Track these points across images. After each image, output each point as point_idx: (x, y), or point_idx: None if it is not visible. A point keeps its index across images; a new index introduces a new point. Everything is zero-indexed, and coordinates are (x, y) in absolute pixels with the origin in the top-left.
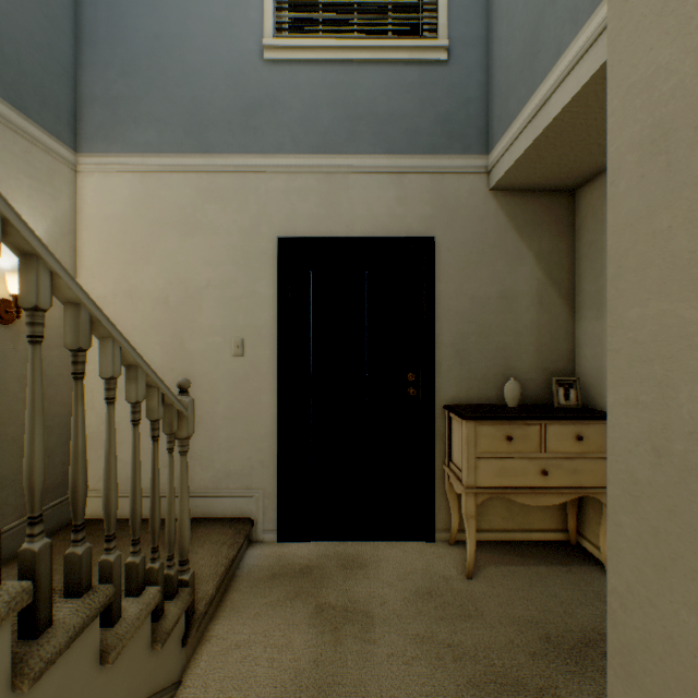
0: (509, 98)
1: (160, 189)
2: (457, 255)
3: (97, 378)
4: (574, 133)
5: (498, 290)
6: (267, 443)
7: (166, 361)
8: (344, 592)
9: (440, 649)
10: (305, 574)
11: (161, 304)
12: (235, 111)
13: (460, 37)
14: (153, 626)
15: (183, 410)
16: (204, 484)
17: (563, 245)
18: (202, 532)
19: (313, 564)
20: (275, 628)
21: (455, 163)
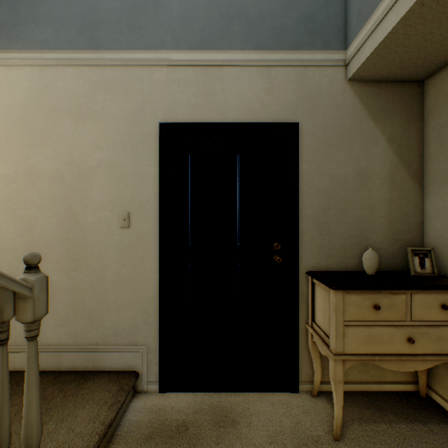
0: None
1: (56, 80)
2: (318, 139)
3: (1, 248)
4: None
5: (355, 170)
6: (151, 304)
7: (61, 232)
8: None
9: None
10: (181, 433)
11: (57, 182)
12: (122, 12)
13: None
14: None
15: (24, 291)
16: (95, 341)
17: (412, 130)
18: (88, 389)
19: (189, 420)
20: None
21: (316, 57)
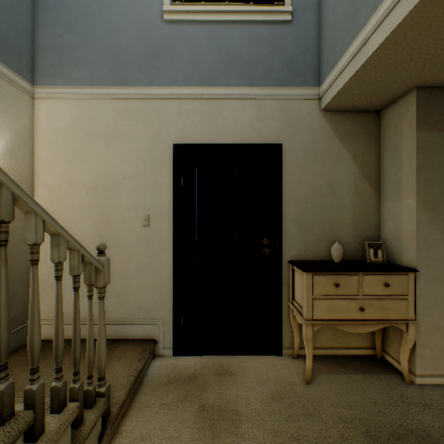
0: (336, 45)
1: (92, 110)
2: (298, 156)
3: (48, 242)
4: (385, 66)
5: (327, 181)
6: (166, 287)
7: (95, 230)
8: (219, 395)
9: (289, 442)
10: (192, 380)
11: (92, 191)
12: (143, 56)
13: (300, 5)
14: (74, 432)
15: (100, 267)
16: (122, 316)
17: (371, 149)
18: (120, 350)
19: (197, 373)
20: (169, 424)
21: (296, 92)
